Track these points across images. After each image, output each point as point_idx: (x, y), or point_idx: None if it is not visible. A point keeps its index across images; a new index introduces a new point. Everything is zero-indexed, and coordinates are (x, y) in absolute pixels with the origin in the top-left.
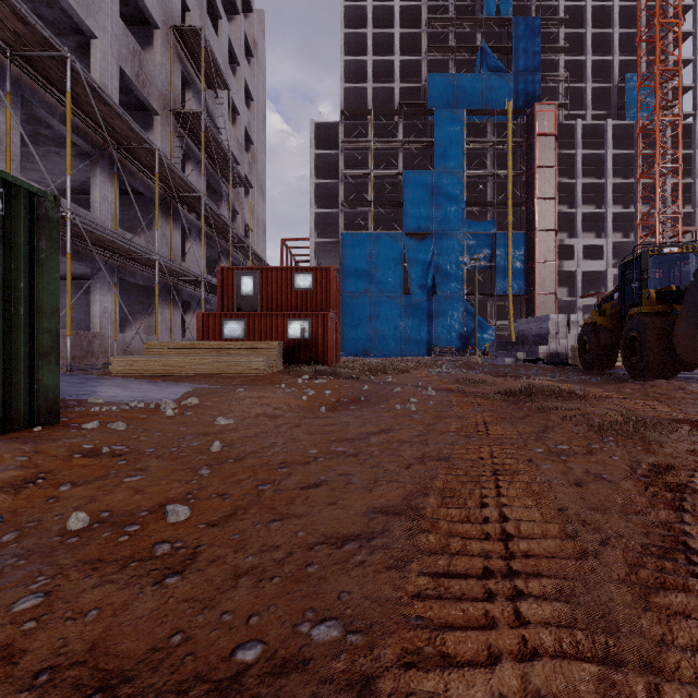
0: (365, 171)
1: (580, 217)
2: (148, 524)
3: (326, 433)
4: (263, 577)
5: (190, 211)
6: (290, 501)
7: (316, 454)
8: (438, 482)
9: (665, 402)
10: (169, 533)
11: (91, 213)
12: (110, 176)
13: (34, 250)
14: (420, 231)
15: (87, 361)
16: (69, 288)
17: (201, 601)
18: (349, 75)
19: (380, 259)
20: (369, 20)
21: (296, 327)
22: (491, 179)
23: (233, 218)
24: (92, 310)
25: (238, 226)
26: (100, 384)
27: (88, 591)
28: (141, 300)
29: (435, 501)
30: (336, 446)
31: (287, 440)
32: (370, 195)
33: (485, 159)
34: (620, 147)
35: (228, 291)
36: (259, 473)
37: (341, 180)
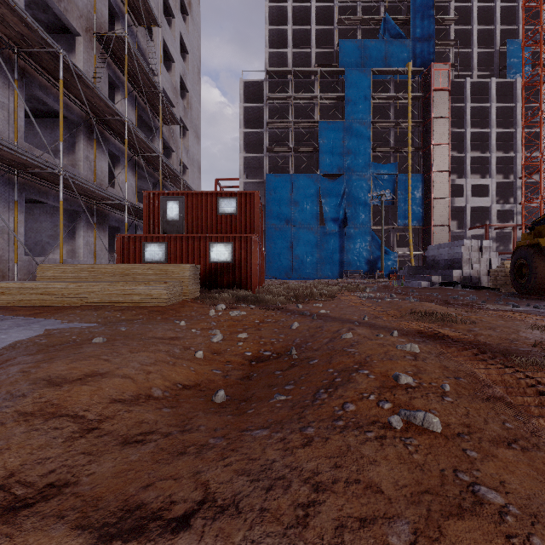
0: (287, 121)
1: (469, 161)
2: None
3: None
4: None
5: (118, 138)
6: None
7: None
8: None
9: None
10: None
11: None
12: (10, 83)
13: None
14: (333, 172)
15: None
16: None
17: None
18: (273, 43)
19: (299, 196)
20: None
21: (218, 250)
22: (393, 128)
23: (169, 155)
24: None
25: (173, 162)
26: None
27: None
28: (63, 223)
29: None
30: None
31: None
32: (290, 142)
33: (388, 112)
34: (501, 103)
35: (154, 216)
36: None
37: (266, 129)
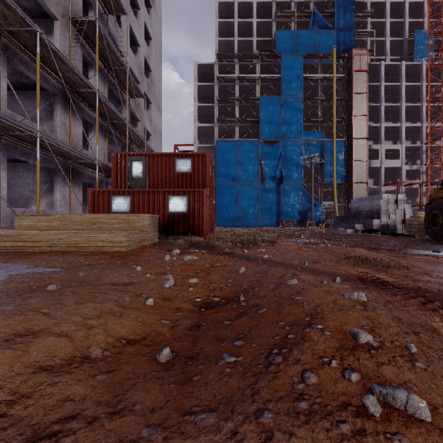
0: (233, 97)
1: (383, 129)
2: None
3: None
4: None
5: (91, 108)
6: None
7: None
8: None
9: None
10: None
11: None
12: None
13: None
14: (271, 139)
15: None
16: None
17: None
18: (222, 33)
19: (243, 158)
20: None
21: (175, 203)
22: (321, 103)
23: (135, 124)
24: None
25: (138, 129)
26: None
27: None
28: (44, 180)
29: None
30: None
31: None
32: (236, 114)
33: (316, 89)
34: (409, 82)
35: (121, 174)
36: None
37: (216, 103)
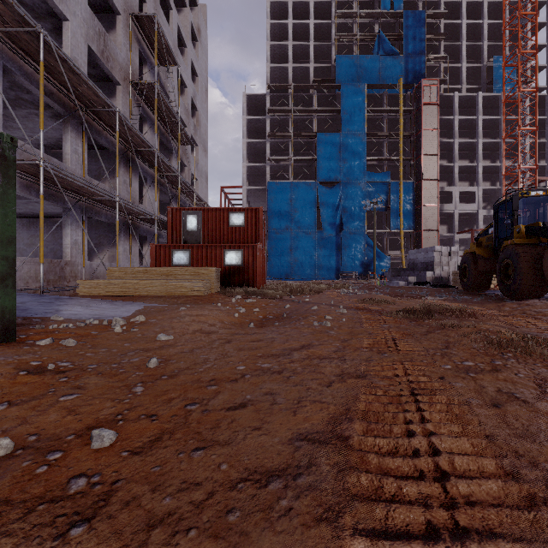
0: (287, 133)
1: (457, 169)
2: (72, 450)
3: (254, 349)
4: (178, 528)
5: (146, 163)
6: (216, 424)
7: (244, 370)
8: (361, 404)
9: (542, 319)
10: (89, 464)
11: (63, 163)
12: (79, 133)
13: None
14: (330, 181)
15: (60, 284)
16: (42, 223)
17: None
18: (274, 57)
19: (298, 202)
20: (289, 13)
21: (231, 256)
22: (386, 139)
23: (182, 170)
24: (64, 242)
25: (185, 176)
26: (66, 303)
27: None
28: (106, 234)
29: (360, 427)
30: (262, 362)
31: (218, 355)
32: (290, 152)
33: (382, 124)
34: (488, 114)
35: (176, 227)
36: (189, 391)
37: (268, 140)
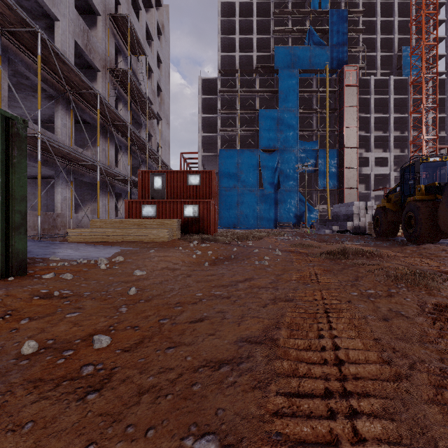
0: (234, 109)
1: (373, 139)
2: (80, 349)
3: (208, 281)
4: (159, 394)
5: (120, 134)
6: (182, 332)
7: (201, 296)
8: (287, 318)
9: (434, 259)
10: (94, 357)
11: (55, 135)
12: (68, 111)
13: (9, 156)
14: (270, 148)
15: (53, 232)
16: (39, 184)
17: (111, 415)
18: (224, 47)
19: (244, 165)
20: (236, 12)
21: (189, 210)
22: (315, 114)
23: (149, 139)
24: (56, 198)
25: (152, 144)
26: (59, 247)
27: (28, 406)
28: (88, 192)
29: (285, 333)
30: (215, 291)
31: (181, 286)
32: (237, 125)
33: (312, 102)
34: (398, 94)
35: (145, 186)
36: (161, 311)
37: (219, 115)
